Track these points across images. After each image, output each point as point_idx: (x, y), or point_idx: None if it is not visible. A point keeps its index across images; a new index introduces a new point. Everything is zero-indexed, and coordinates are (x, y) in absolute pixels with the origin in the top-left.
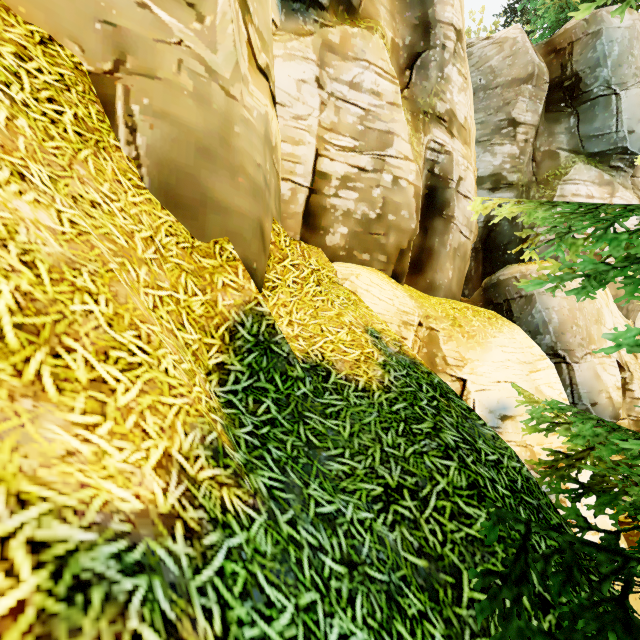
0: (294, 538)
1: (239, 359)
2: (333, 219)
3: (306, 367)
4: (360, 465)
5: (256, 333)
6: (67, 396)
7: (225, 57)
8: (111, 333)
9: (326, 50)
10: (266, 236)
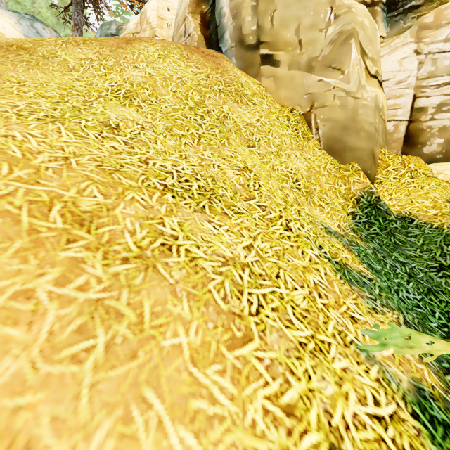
0: (383, 260)
1: (361, 210)
2: (429, 135)
3: (398, 217)
4: (425, 255)
5: (369, 200)
6: (315, 207)
7: (353, 83)
8: (321, 194)
9: (421, 31)
10: (376, 157)
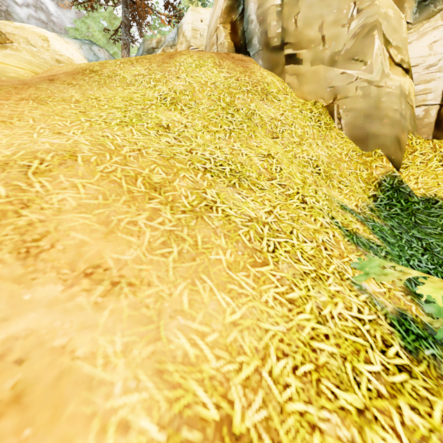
0: (400, 236)
1: (382, 193)
2: None
3: (422, 199)
4: None
5: (391, 184)
6: (334, 189)
7: (376, 72)
8: (340, 178)
9: None
10: (401, 142)
